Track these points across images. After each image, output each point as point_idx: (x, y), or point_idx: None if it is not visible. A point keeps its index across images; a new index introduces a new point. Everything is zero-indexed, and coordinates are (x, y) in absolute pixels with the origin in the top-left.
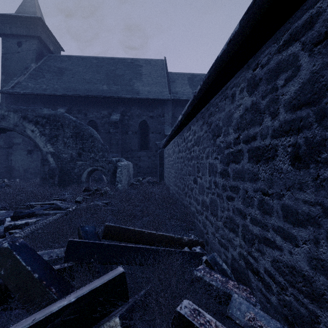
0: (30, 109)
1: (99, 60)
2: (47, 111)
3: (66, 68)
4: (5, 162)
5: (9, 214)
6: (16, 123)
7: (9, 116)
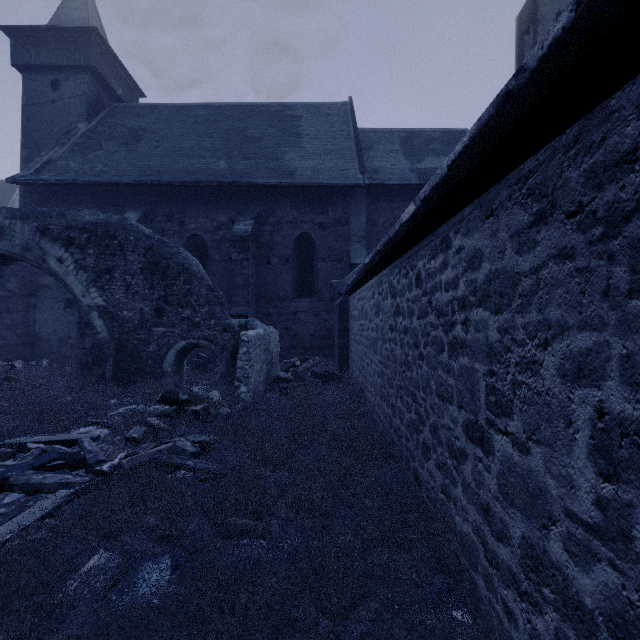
0: (55, 213)
1: (213, 111)
2: (91, 215)
3: (145, 130)
4: (23, 324)
5: None
6: (26, 243)
7: (13, 229)
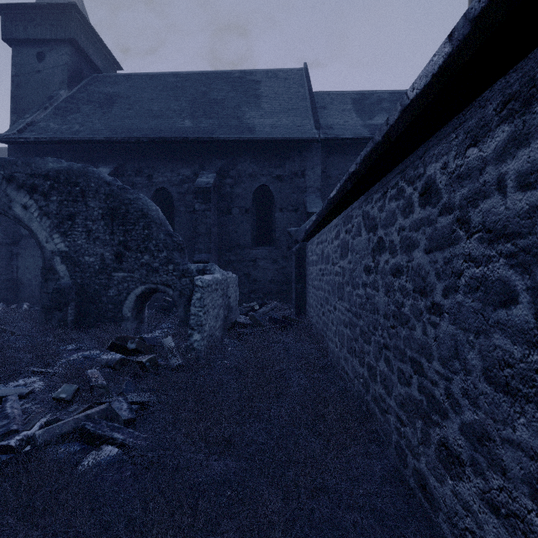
0: (20, 161)
1: (181, 78)
2: (55, 163)
3: (119, 95)
4: (7, 270)
5: None
6: None
7: None
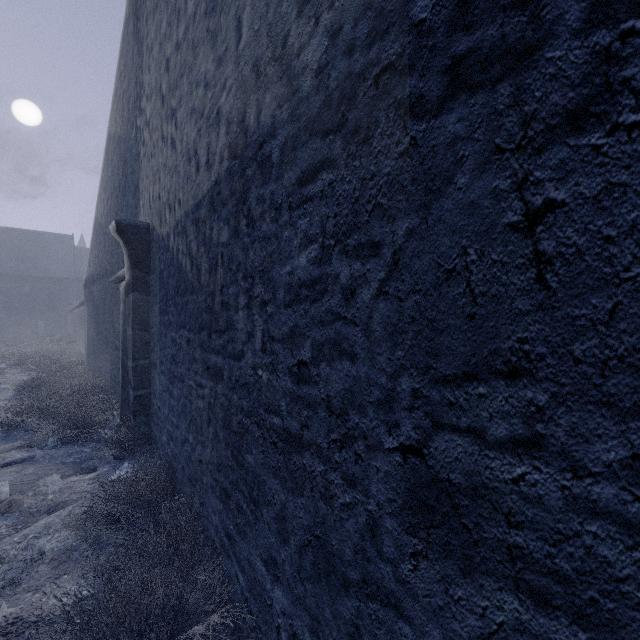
0: None
1: None
2: None
3: None
4: None
5: None
6: None
7: None
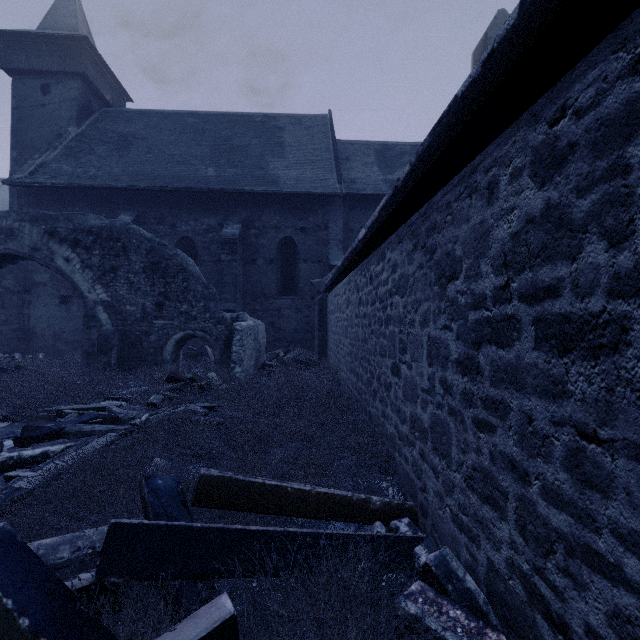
0: (63, 217)
1: (200, 119)
2: (97, 220)
3: (135, 136)
4: (18, 319)
5: (15, 432)
6: (35, 244)
7: (22, 231)
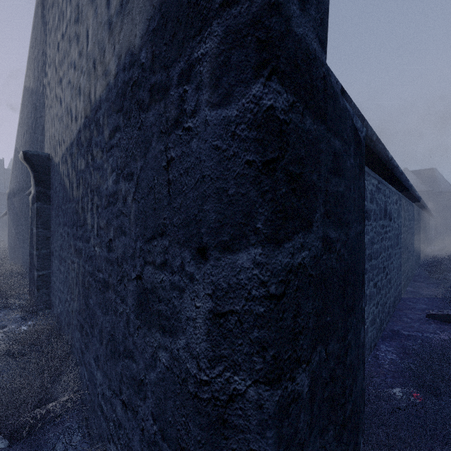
0: None
1: None
2: None
3: None
4: None
5: None
6: None
7: None
